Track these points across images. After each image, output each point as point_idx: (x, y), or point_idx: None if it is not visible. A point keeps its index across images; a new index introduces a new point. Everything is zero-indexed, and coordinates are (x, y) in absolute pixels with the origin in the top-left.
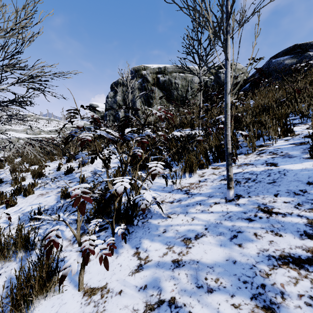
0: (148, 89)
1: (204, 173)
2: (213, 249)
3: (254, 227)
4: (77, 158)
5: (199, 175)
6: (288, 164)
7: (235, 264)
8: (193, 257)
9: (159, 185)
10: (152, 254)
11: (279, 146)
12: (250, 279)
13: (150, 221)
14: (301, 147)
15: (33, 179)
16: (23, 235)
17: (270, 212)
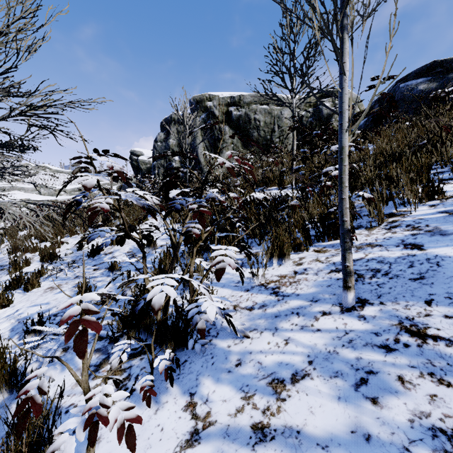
0: (215, 128)
1: (302, 258)
2: (325, 406)
3: (396, 364)
4: (90, 239)
5: (294, 262)
6: (442, 246)
7: (370, 442)
8: (290, 421)
9: (230, 277)
10: (217, 408)
11: (422, 215)
12: None
13: (215, 342)
14: None
15: (42, 263)
16: (7, 364)
17: (422, 334)
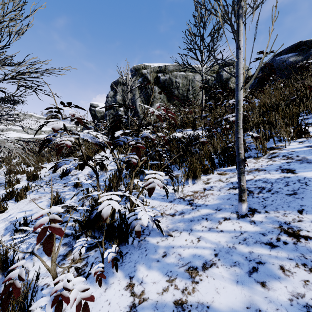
0: (148, 88)
1: (209, 179)
2: (227, 288)
3: (278, 257)
4: (59, 166)
5: (203, 181)
6: (309, 170)
7: None
8: (202, 298)
9: (158, 192)
10: (149, 288)
11: (293, 149)
12: None
13: (148, 239)
14: None
15: (28, 182)
16: (0, 254)
17: (296, 235)
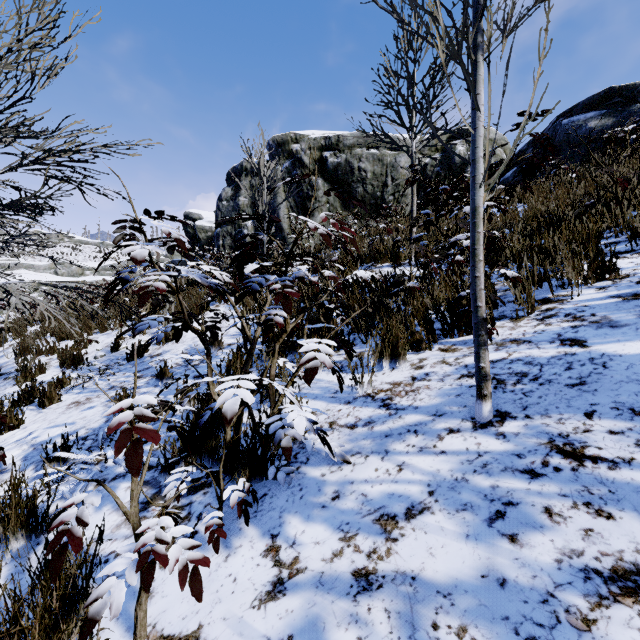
0: (304, 181)
1: (422, 360)
2: (449, 546)
3: (543, 493)
4: (138, 331)
5: (412, 364)
6: (611, 341)
7: (505, 588)
8: (404, 565)
9: (325, 385)
10: (308, 552)
11: (586, 301)
12: (544, 633)
13: (305, 470)
14: (637, 305)
15: (62, 370)
16: (23, 500)
17: (578, 455)
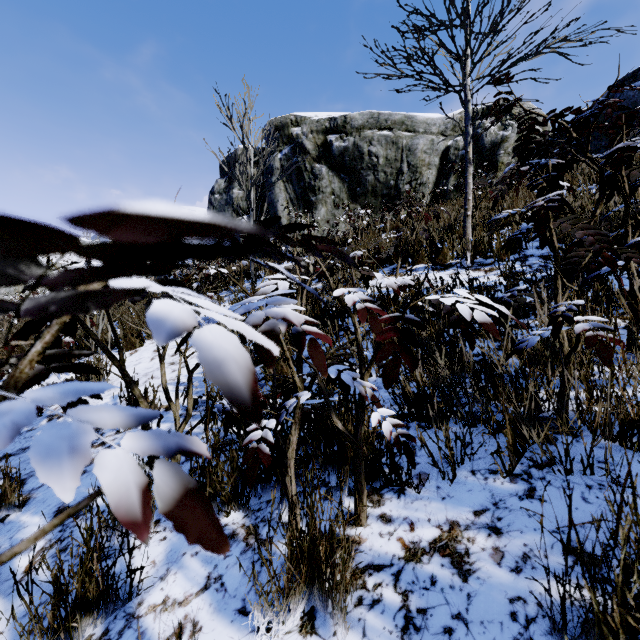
0: (305, 169)
1: None
2: None
3: None
4: None
5: None
6: None
7: None
8: None
9: None
10: None
11: None
12: None
13: None
14: None
15: None
16: None
17: None
